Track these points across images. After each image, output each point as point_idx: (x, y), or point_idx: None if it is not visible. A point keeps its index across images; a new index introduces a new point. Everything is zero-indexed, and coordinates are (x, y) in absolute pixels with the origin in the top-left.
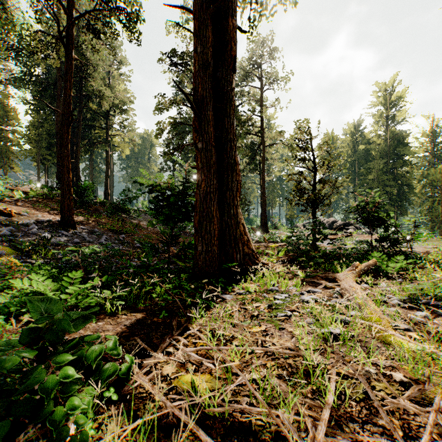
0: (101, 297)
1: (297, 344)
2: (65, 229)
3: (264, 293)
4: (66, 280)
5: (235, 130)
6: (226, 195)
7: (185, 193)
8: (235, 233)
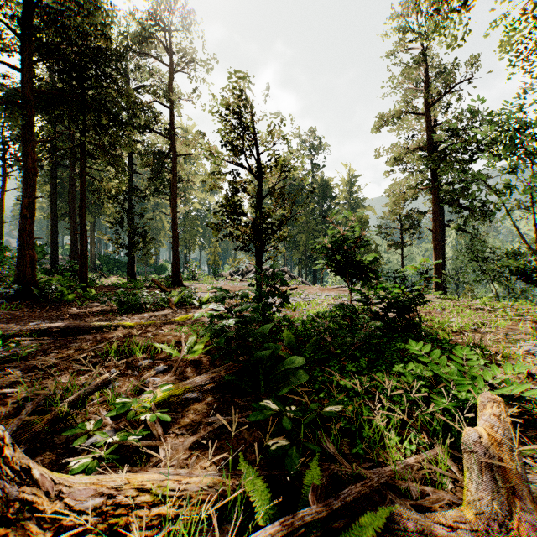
0: None
1: None
2: None
3: None
4: None
5: None
6: None
7: None
8: None
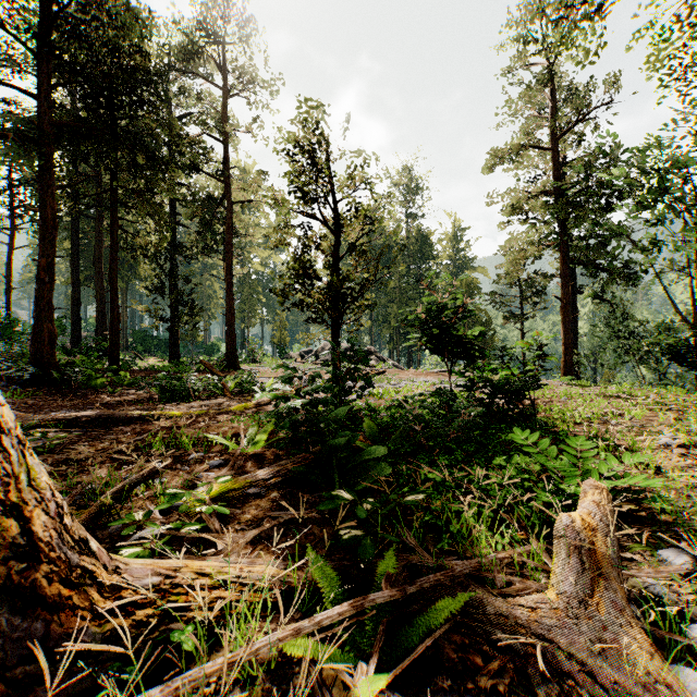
0: None
1: None
2: None
3: None
4: None
5: None
6: None
7: None
8: None
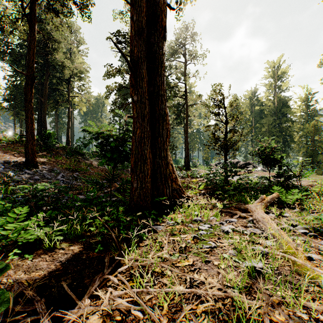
0: (43, 231)
1: (224, 282)
2: (29, 168)
3: (190, 223)
4: (12, 215)
5: (165, 87)
6: (158, 140)
7: (124, 139)
8: (165, 171)
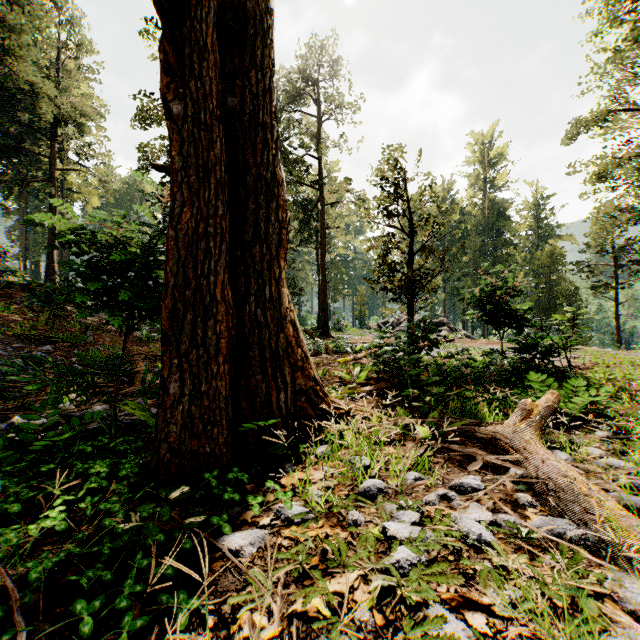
0: None
1: None
2: None
3: (354, 508)
4: None
5: (274, 106)
6: (254, 251)
7: (158, 250)
8: (274, 342)
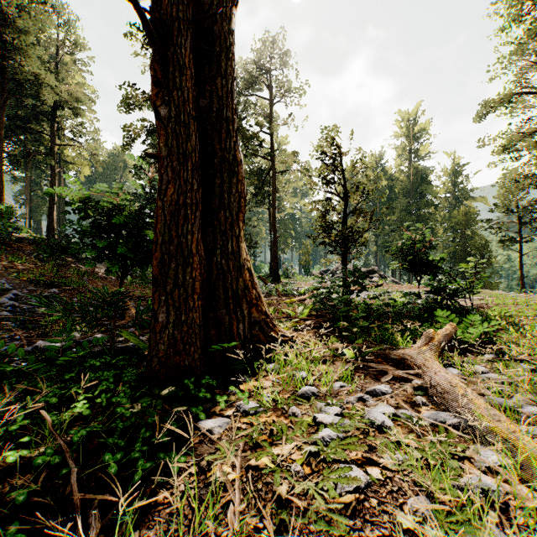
0: None
1: None
2: None
3: (293, 405)
4: None
5: (235, 104)
6: (220, 216)
7: (146, 214)
8: (235, 284)
